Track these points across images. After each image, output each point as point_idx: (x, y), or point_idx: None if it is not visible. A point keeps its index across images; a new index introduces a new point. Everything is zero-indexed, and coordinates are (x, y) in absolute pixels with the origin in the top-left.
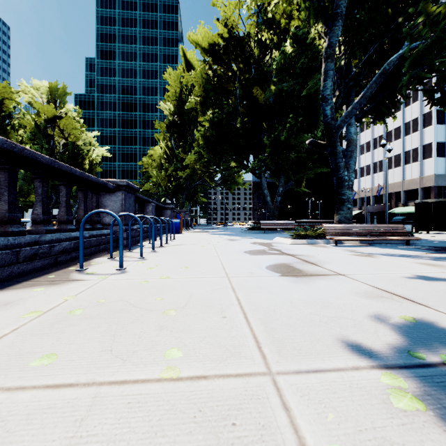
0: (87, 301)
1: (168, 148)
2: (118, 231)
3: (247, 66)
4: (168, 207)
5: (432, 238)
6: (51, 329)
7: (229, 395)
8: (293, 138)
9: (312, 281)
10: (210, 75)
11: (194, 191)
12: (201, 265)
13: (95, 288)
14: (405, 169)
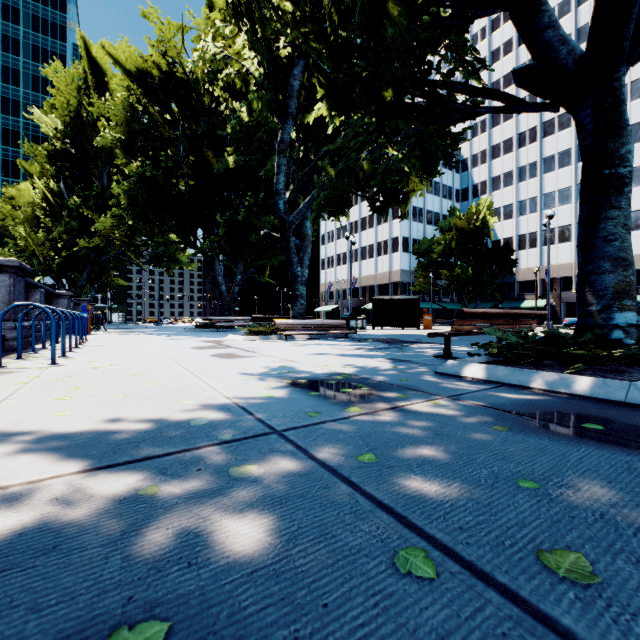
0: (56, 377)
1: (52, 193)
2: (4, 329)
3: (194, 114)
4: (63, 294)
5: (376, 333)
6: (53, 385)
7: (184, 384)
8: (254, 216)
9: (244, 359)
10: (139, 109)
11: (103, 267)
12: (145, 357)
13: (48, 373)
14: (378, 262)
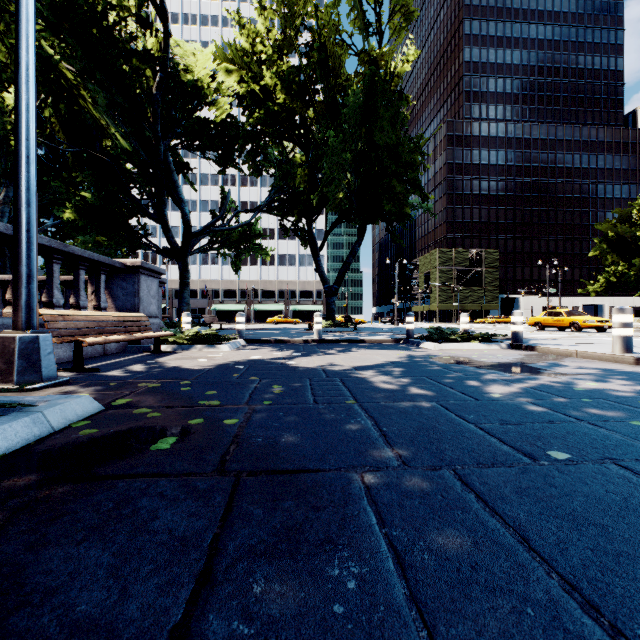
0: None
1: None
2: None
3: None
4: None
5: None
6: None
7: None
8: None
9: None
10: None
11: None
12: None
13: None
14: None
